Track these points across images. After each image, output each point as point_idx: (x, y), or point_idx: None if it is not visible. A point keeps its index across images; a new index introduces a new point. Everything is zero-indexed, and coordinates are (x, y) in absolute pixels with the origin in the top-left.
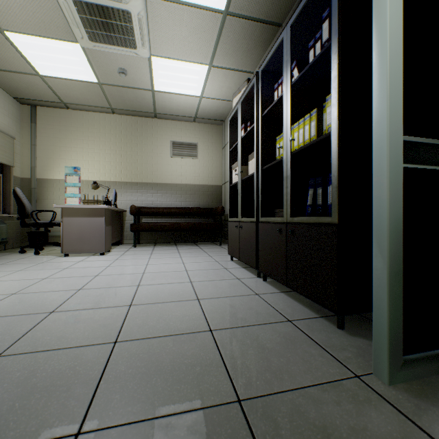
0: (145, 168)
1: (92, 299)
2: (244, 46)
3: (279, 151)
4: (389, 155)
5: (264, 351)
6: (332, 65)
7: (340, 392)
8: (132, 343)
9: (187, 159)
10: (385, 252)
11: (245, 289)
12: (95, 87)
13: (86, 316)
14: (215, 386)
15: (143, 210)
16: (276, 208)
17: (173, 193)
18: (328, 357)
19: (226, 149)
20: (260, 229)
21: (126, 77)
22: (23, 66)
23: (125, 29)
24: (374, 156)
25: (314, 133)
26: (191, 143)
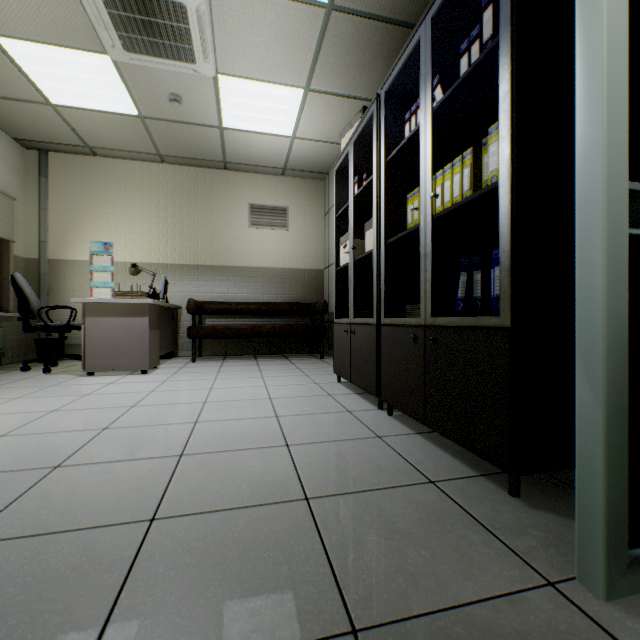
0: (210, 244)
1: (123, 445)
2: (358, 60)
3: (412, 215)
4: (606, 213)
5: (393, 536)
6: (500, 74)
7: (525, 614)
8: (180, 521)
9: (273, 231)
10: (600, 377)
11: (360, 428)
12: (134, 122)
13: (109, 474)
14: (313, 603)
15: (206, 306)
16: (408, 304)
17: (252, 281)
18: (498, 547)
19: (330, 216)
20: (383, 335)
21: (181, 107)
22: (26, 90)
23: (178, 32)
24: (578, 216)
25: (468, 186)
26: (279, 206)
